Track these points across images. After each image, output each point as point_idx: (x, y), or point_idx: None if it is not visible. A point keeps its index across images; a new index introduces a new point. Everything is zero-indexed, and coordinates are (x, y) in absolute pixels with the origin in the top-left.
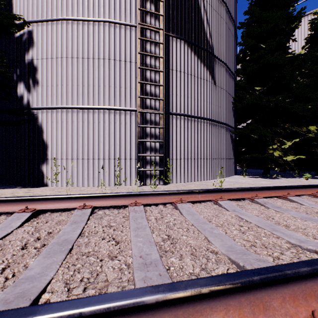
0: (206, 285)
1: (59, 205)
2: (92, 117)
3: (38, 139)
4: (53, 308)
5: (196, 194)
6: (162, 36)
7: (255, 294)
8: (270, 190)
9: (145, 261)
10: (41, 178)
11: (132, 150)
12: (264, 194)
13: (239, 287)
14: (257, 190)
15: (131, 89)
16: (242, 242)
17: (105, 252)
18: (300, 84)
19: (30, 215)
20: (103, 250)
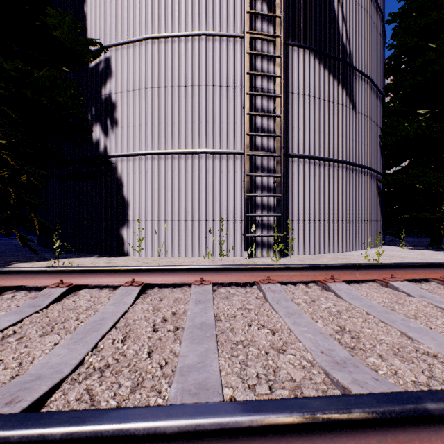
0: None
1: (169, 279)
2: (184, 165)
3: (116, 195)
4: (307, 405)
5: (351, 270)
6: (279, 46)
7: None
8: None
9: (333, 359)
10: (121, 245)
11: (237, 209)
12: None
13: None
14: None
15: (236, 124)
16: None
17: (265, 342)
18: None
19: (140, 290)
20: (260, 340)
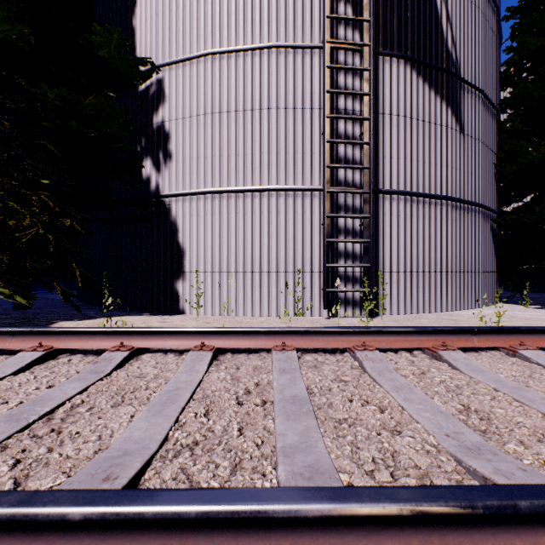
0: None
1: (245, 343)
2: (251, 205)
3: (170, 242)
4: (461, 494)
5: (468, 335)
6: (367, 57)
7: None
8: None
9: (462, 444)
10: (175, 301)
11: (315, 258)
12: None
13: None
14: None
15: (313, 155)
16: None
17: (374, 421)
18: None
19: (212, 356)
20: (367, 418)
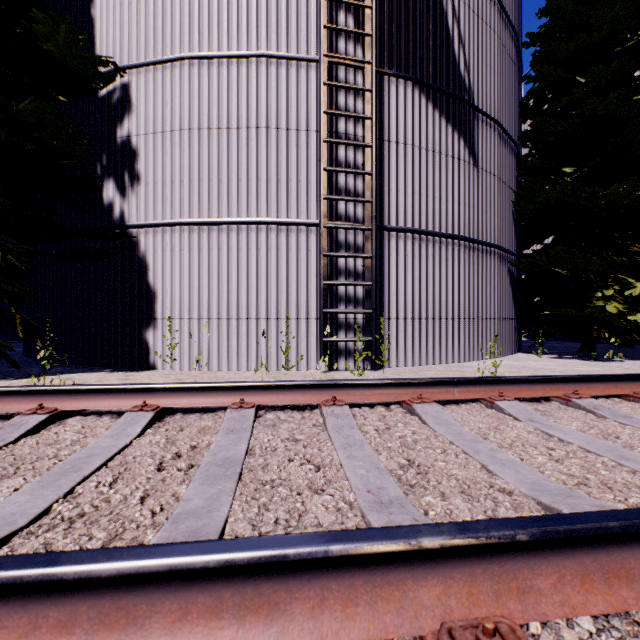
0: (523, 528)
1: (198, 402)
2: (236, 240)
3: (138, 282)
4: (282, 542)
5: (448, 387)
6: (369, 76)
7: (609, 553)
8: (605, 381)
9: (379, 499)
10: (144, 355)
11: (311, 302)
12: (591, 389)
13: (582, 536)
14: (577, 381)
15: (310, 184)
16: (558, 477)
17: (302, 481)
18: None
19: (153, 417)
20: (296, 478)
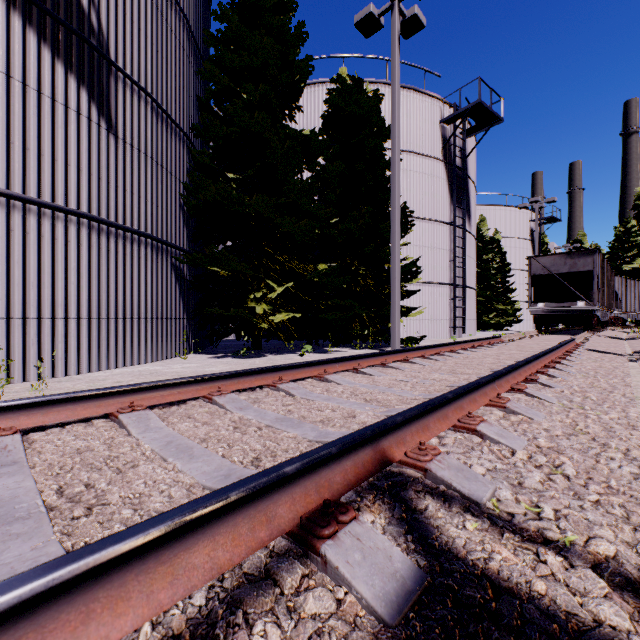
0: None
1: None
2: None
3: None
4: None
5: None
6: None
7: None
8: (82, 400)
9: None
10: None
11: None
12: (51, 415)
13: None
14: (26, 407)
15: None
16: None
17: None
18: (294, 184)
19: None
20: None
